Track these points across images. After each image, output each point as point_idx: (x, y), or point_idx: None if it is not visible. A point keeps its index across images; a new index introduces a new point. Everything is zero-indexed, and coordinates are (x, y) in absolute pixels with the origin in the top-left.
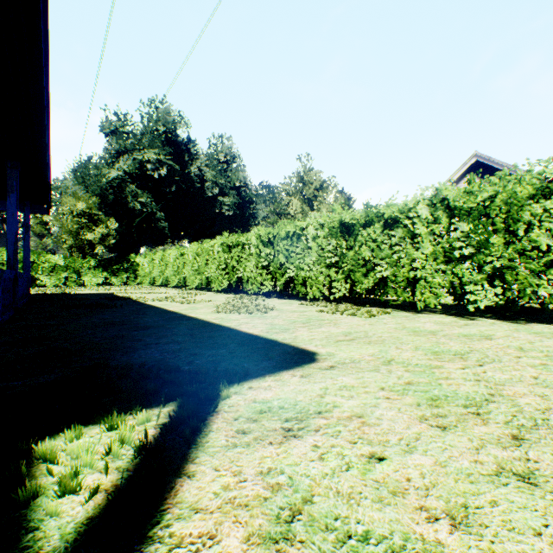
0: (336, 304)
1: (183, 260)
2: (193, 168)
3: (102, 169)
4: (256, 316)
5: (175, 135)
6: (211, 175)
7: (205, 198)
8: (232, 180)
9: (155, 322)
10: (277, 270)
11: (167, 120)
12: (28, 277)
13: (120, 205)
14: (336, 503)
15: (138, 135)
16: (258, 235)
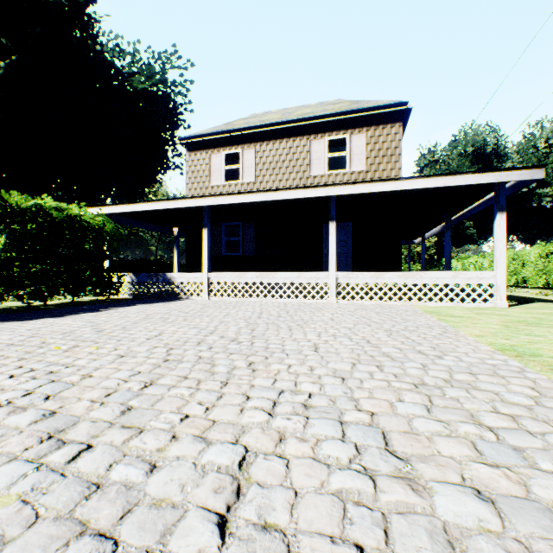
0: None
1: None
2: None
3: None
4: None
5: (482, 148)
6: None
7: (516, 195)
8: None
9: None
10: None
11: (474, 140)
12: None
13: None
14: (552, 306)
15: (447, 161)
16: None
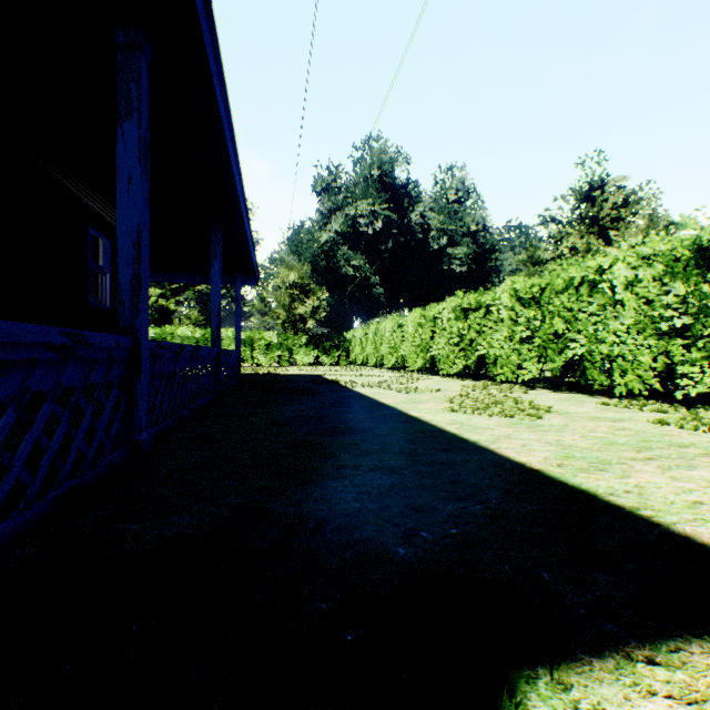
0: (685, 408)
1: (401, 333)
2: (413, 215)
3: (313, 234)
4: (521, 424)
5: (392, 177)
6: (436, 222)
7: (428, 252)
8: (464, 223)
9: (358, 422)
10: (549, 344)
11: (382, 160)
12: (239, 356)
13: (332, 272)
14: None
15: (350, 186)
16: (513, 290)
